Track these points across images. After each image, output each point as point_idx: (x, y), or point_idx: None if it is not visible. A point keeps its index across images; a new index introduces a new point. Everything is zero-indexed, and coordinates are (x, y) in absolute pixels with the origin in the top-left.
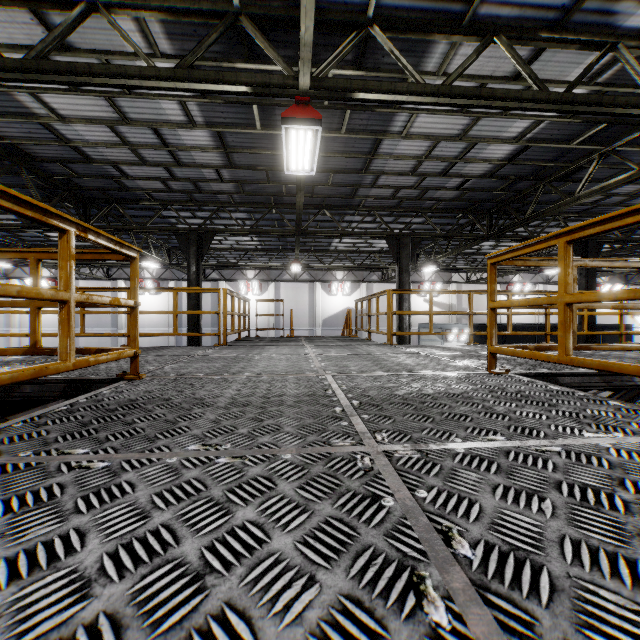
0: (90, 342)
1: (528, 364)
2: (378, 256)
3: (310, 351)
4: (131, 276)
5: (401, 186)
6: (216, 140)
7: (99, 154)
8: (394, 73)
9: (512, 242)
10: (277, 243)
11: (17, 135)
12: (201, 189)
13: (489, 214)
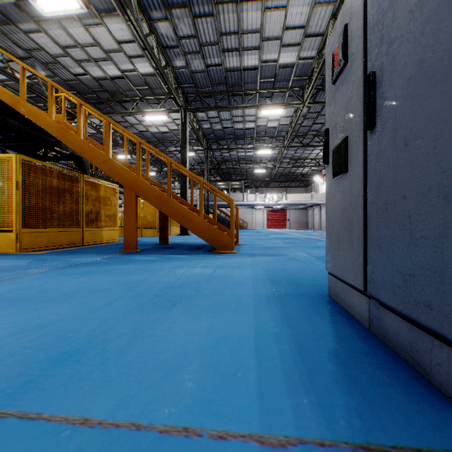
0: None
1: None
2: None
3: None
4: None
5: None
6: None
7: None
8: None
9: None
10: None
11: None
12: None
13: None
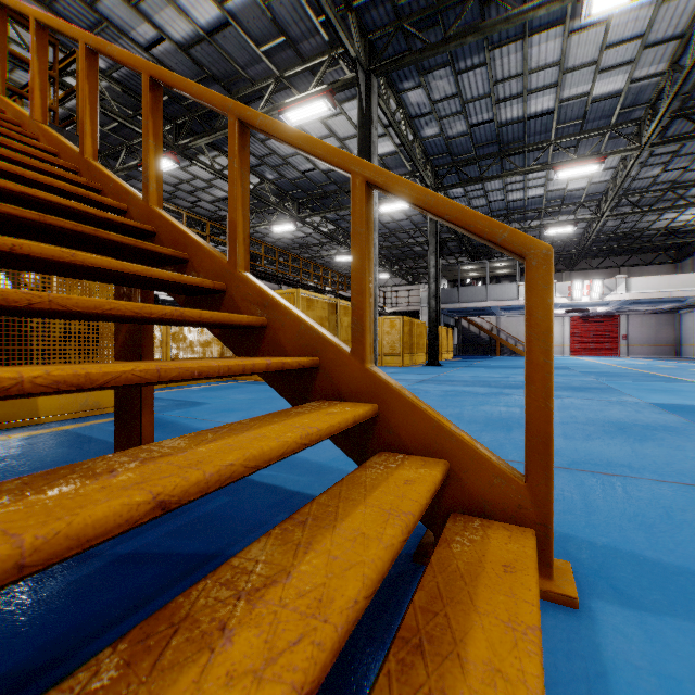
0: None
1: None
2: None
3: None
4: None
5: None
6: None
7: None
8: None
9: None
10: None
11: None
12: None
13: None
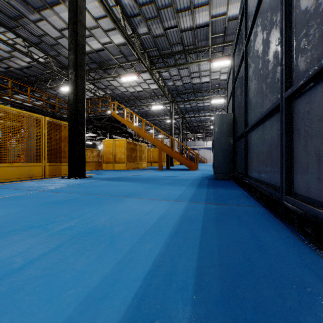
0: None
1: None
2: None
3: None
4: None
5: (61, 93)
6: (27, 66)
7: None
8: None
9: None
10: None
11: None
12: None
13: None
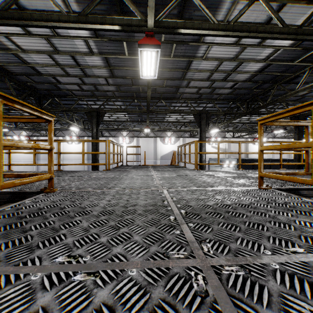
0: (45, 167)
1: (279, 182)
2: (188, 124)
3: (154, 173)
4: (48, 131)
5: (201, 87)
6: (105, 62)
7: (45, 71)
8: (200, 21)
9: (257, 116)
10: (137, 118)
11: (2, 60)
12: (98, 89)
13: (247, 102)
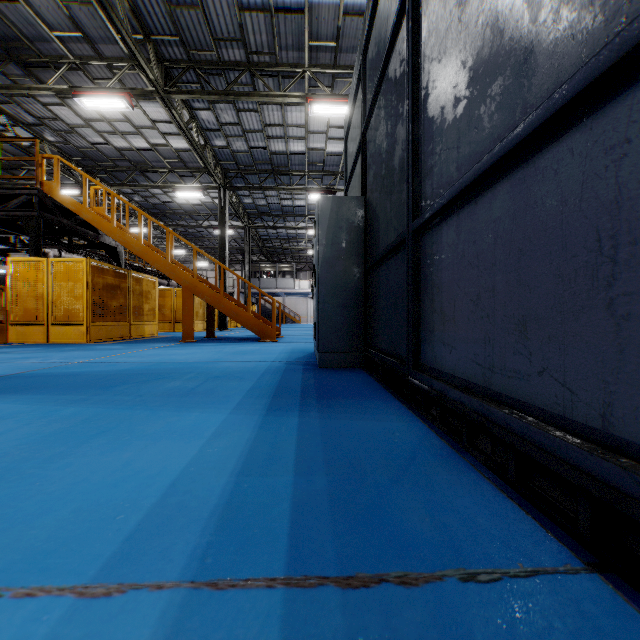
0: None
1: None
2: None
3: None
4: None
5: None
6: None
7: None
8: None
9: None
10: None
11: None
12: None
13: None
